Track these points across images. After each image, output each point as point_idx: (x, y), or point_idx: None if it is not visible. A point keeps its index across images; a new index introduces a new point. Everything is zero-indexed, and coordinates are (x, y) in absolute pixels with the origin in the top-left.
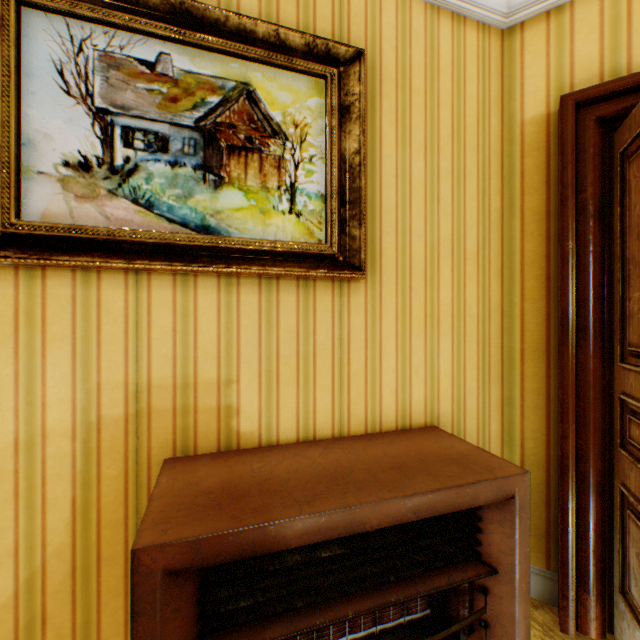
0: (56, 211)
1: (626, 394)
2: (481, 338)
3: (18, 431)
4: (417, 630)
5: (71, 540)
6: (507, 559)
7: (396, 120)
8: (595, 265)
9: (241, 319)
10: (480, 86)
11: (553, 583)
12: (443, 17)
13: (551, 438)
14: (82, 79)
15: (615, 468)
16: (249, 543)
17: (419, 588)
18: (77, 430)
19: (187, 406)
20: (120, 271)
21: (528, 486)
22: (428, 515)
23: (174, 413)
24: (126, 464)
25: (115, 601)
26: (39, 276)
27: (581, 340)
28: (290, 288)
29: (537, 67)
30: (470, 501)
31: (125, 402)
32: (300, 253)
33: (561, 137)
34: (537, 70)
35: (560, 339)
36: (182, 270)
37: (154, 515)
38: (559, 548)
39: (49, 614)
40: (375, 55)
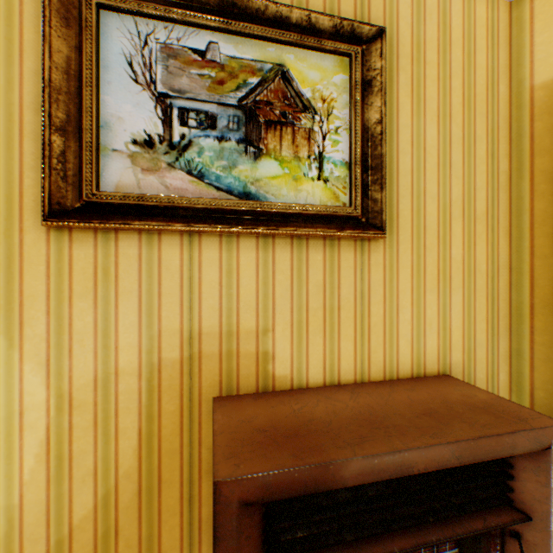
0: (126, 182)
1: None
2: (490, 293)
3: (96, 370)
4: None
5: (137, 464)
6: (542, 507)
7: (411, 91)
8: None
9: (276, 275)
10: (489, 56)
11: None
12: None
13: None
14: (147, 68)
15: None
16: (311, 480)
17: (457, 530)
18: (142, 370)
19: (231, 351)
20: (176, 233)
21: None
22: (470, 462)
23: (220, 357)
24: (181, 401)
25: (172, 519)
26: (113, 238)
27: None
28: (317, 247)
29: (548, 34)
30: (508, 450)
31: (180, 347)
32: (327, 215)
33: None
34: (548, 36)
35: None
36: (229, 232)
37: (222, 449)
38: None
39: (120, 526)
40: (392, 33)
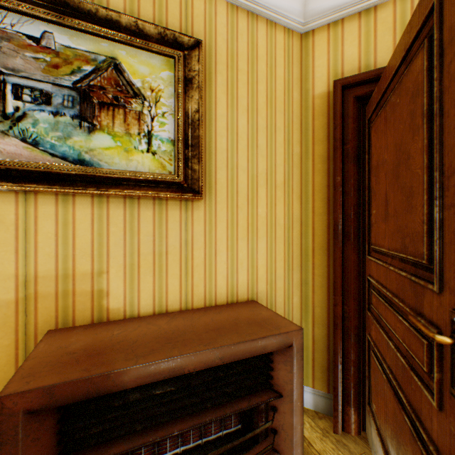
0: None
1: (370, 276)
2: (287, 240)
3: None
4: (231, 439)
5: None
6: (288, 387)
7: (227, 90)
8: (354, 192)
9: (110, 227)
10: (286, 70)
11: (331, 401)
12: (260, 22)
13: (330, 306)
14: None
15: (366, 324)
16: (94, 387)
17: (227, 410)
18: None
19: (67, 291)
20: (12, 192)
21: (302, 338)
22: (231, 360)
23: (56, 296)
24: (17, 335)
25: None
26: None
27: (346, 241)
28: (148, 205)
29: (322, 60)
30: (261, 349)
31: (16, 289)
32: (155, 181)
33: (334, 108)
34: (322, 62)
35: (333, 240)
36: (61, 191)
37: (24, 371)
38: (333, 378)
39: None
40: (212, 44)
